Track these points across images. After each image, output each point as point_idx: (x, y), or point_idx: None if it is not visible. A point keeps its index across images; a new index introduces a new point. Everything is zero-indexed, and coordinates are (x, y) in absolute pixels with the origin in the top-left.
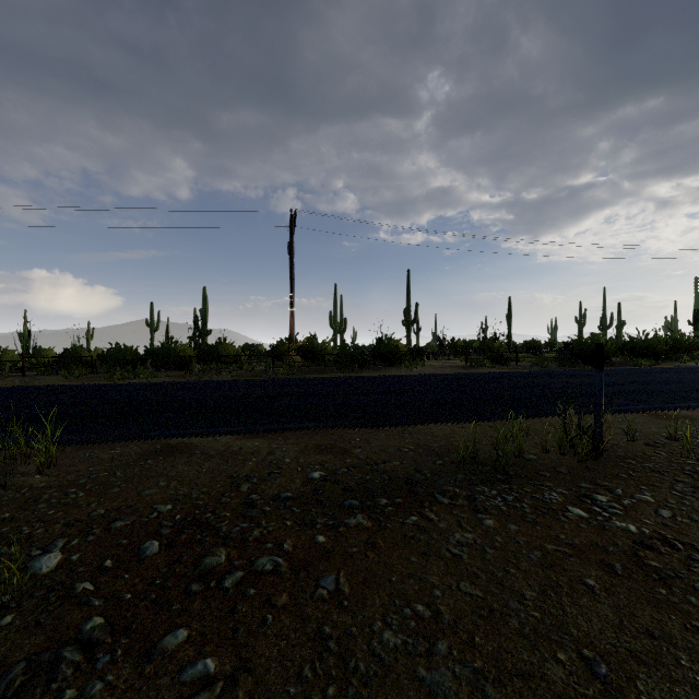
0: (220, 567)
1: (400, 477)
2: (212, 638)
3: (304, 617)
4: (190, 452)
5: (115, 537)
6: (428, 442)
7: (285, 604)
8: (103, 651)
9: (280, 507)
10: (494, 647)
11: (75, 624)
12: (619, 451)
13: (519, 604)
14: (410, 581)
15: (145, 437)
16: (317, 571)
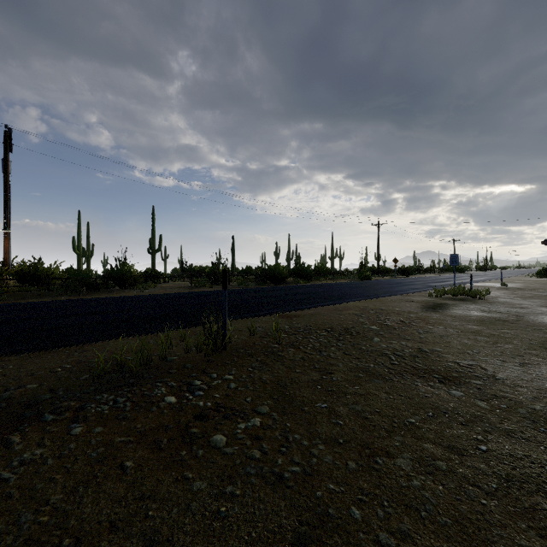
0: None
1: (21, 402)
2: None
3: None
4: None
5: None
6: (91, 358)
7: None
8: None
9: None
10: None
11: None
12: (240, 344)
13: (32, 514)
14: None
15: None
16: None
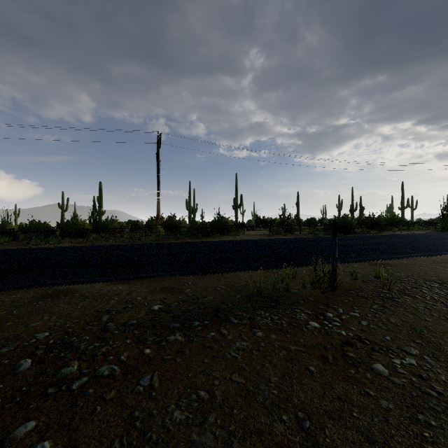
0: (71, 375)
1: (211, 307)
2: (53, 426)
3: (123, 406)
4: (72, 295)
5: None
6: (234, 284)
7: (112, 398)
8: None
9: (126, 330)
10: (244, 415)
11: None
12: (347, 286)
13: (266, 386)
14: (200, 376)
15: (41, 285)
16: (139, 373)
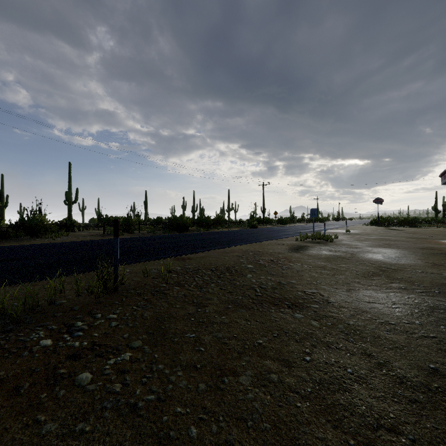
0: None
1: None
2: None
3: None
4: None
5: None
6: None
7: None
8: None
9: None
10: None
11: None
12: (133, 285)
13: None
14: None
15: None
16: None
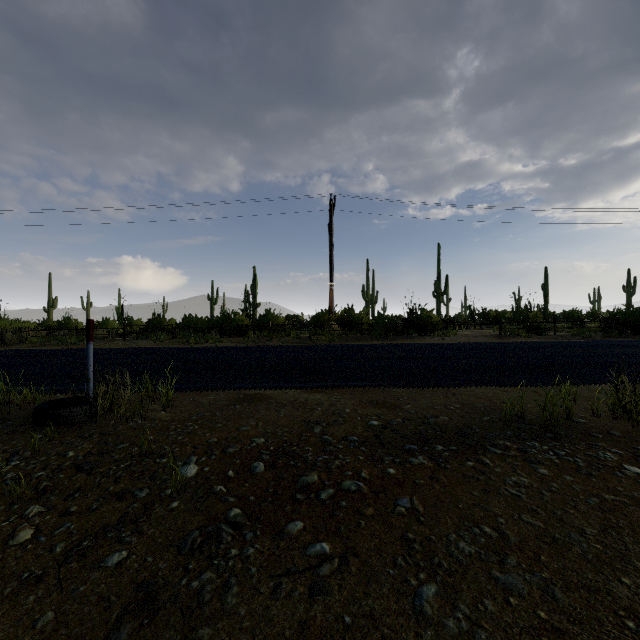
0: (315, 484)
1: (451, 430)
2: (321, 531)
3: (389, 525)
4: (267, 401)
5: (230, 458)
6: (473, 402)
7: (372, 515)
8: (247, 529)
9: (350, 446)
10: (559, 565)
11: (222, 511)
12: None
13: (580, 537)
14: (475, 509)
15: (230, 388)
16: (393, 494)
